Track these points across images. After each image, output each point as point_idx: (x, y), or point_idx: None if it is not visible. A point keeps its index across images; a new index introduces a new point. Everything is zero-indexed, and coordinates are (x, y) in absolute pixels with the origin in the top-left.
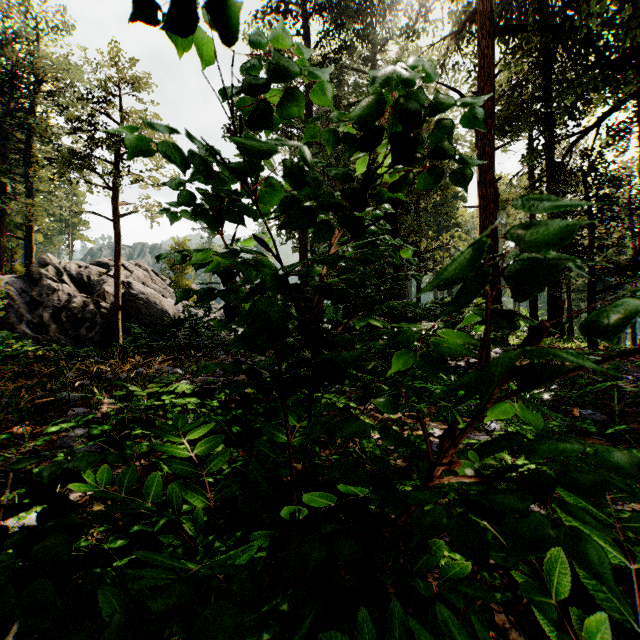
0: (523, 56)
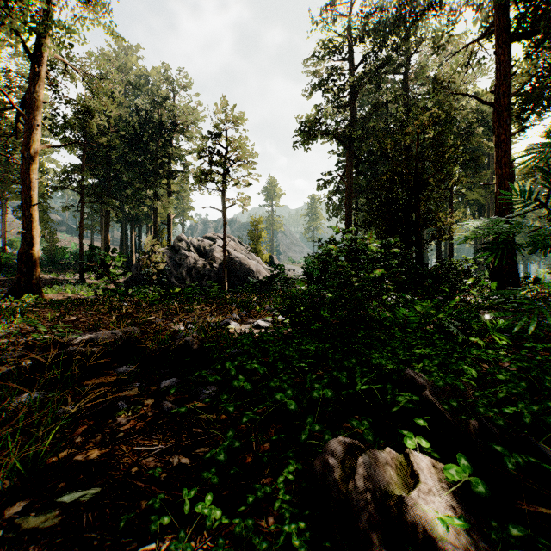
0: (544, 48)
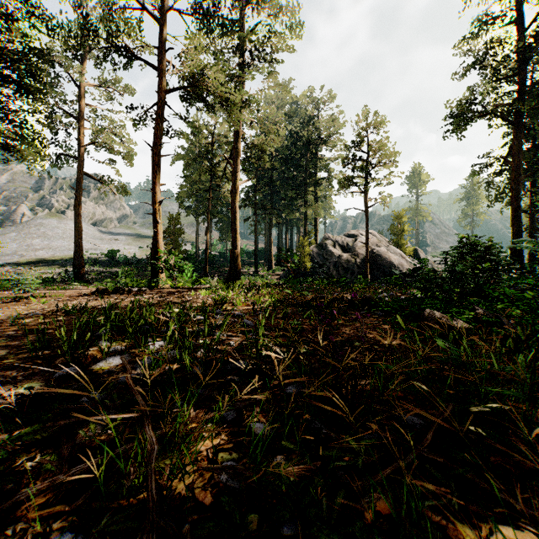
0: None
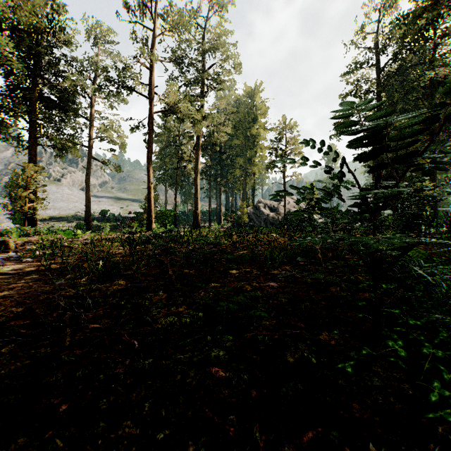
0: None
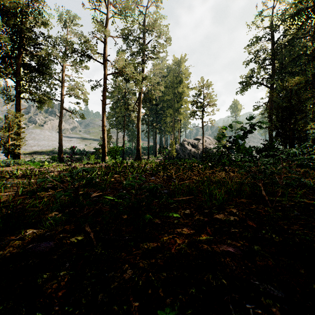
0: None
